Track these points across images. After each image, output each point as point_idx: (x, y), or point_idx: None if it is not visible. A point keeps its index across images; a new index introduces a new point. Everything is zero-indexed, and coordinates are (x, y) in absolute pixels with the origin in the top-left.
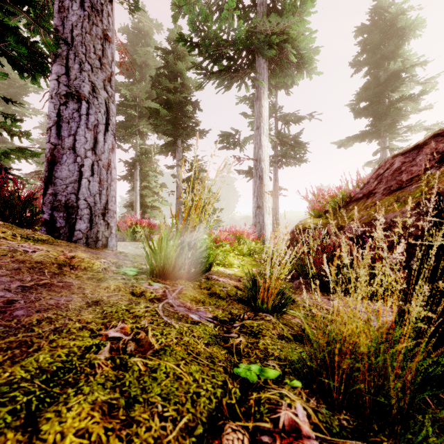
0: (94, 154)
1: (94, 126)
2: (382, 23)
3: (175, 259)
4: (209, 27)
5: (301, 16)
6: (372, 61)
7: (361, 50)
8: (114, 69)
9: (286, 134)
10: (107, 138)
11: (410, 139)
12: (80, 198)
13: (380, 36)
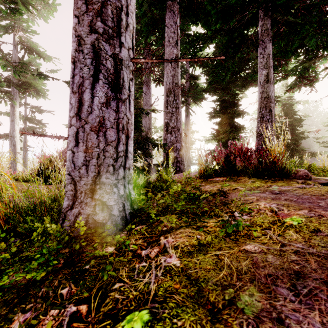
0: None
1: None
2: None
3: None
4: None
5: (37, 82)
6: None
7: None
8: None
9: (32, 119)
10: None
11: None
12: None
13: None
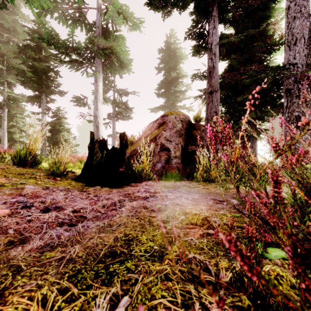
0: None
1: None
2: (170, 50)
3: (25, 159)
4: (59, 39)
5: (117, 44)
6: (165, 69)
7: (161, 61)
8: None
9: (118, 102)
10: None
11: None
12: None
13: (169, 57)
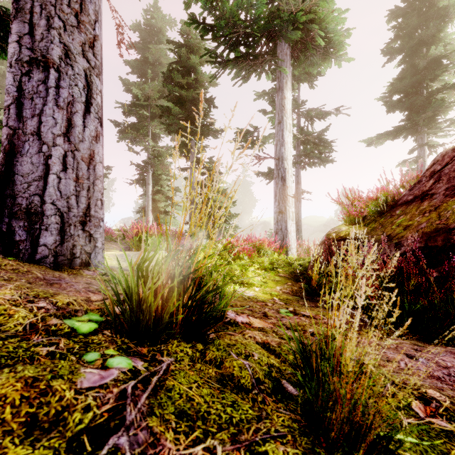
0: (67, 141)
1: (67, 104)
2: (420, 3)
3: (162, 303)
4: (225, 2)
5: None
6: (408, 47)
7: (395, 37)
8: (99, 33)
9: (310, 132)
10: (88, 122)
11: (453, 134)
12: (46, 200)
13: (418, 18)
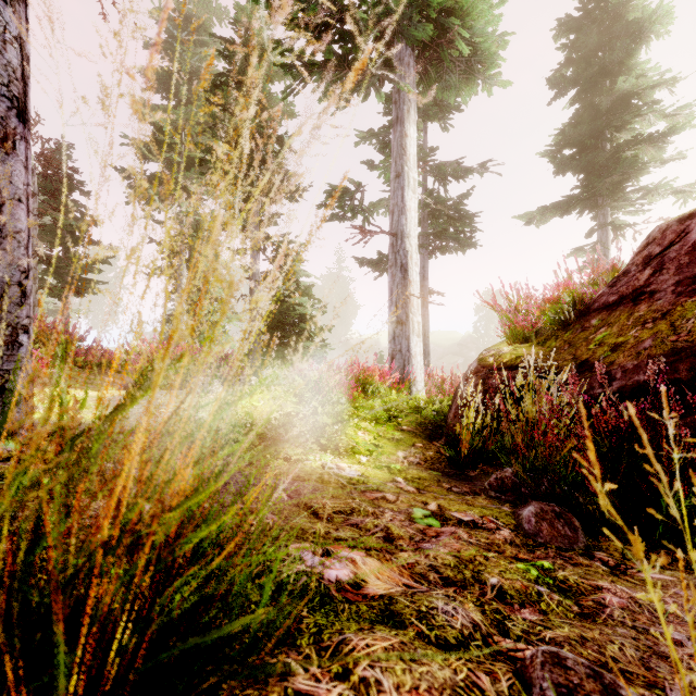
0: None
1: None
2: (602, 13)
3: None
4: None
5: None
6: (584, 78)
7: (566, 61)
8: None
9: (442, 197)
10: None
11: (648, 210)
12: None
13: (599, 35)
